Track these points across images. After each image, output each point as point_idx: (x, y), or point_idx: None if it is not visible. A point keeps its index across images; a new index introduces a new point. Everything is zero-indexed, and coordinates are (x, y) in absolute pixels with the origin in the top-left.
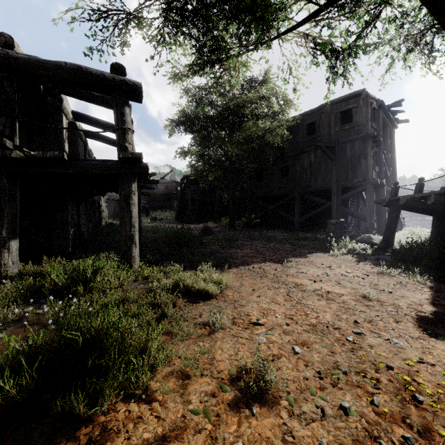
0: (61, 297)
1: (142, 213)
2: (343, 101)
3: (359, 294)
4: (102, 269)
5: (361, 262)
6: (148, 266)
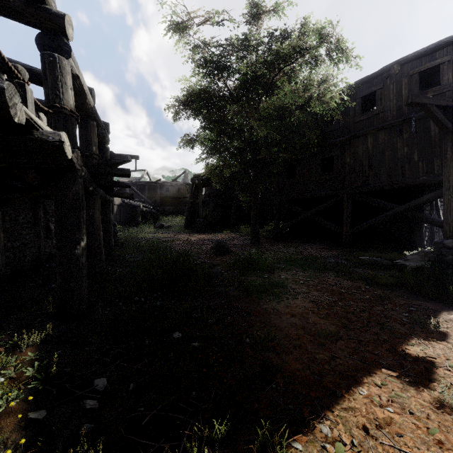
0: None
1: (148, 220)
2: (424, 55)
3: None
4: None
5: None
6: None
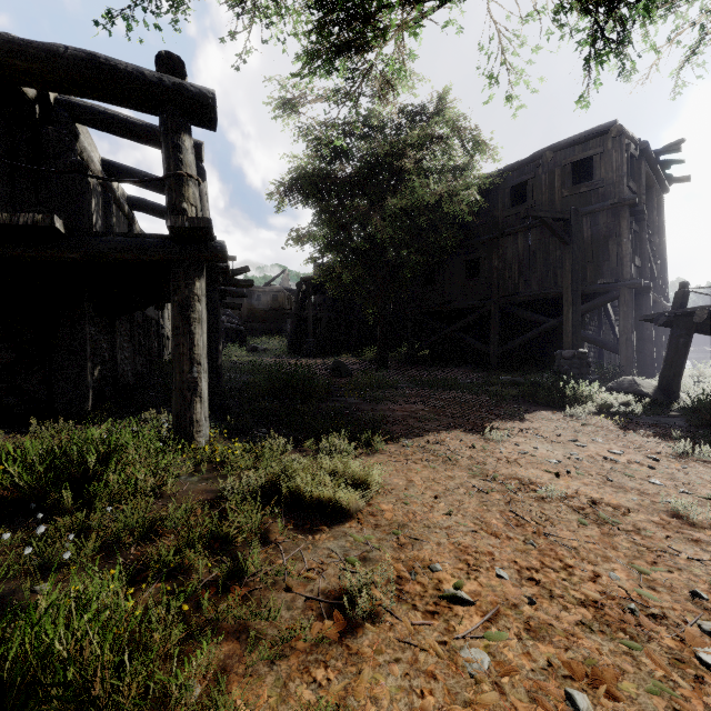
0: (27, 515)
1: (235, 341)
2: (577, 143)
3: (662, 508)
4: (123, 451)
5: (631, 431)
6: (224, 440)
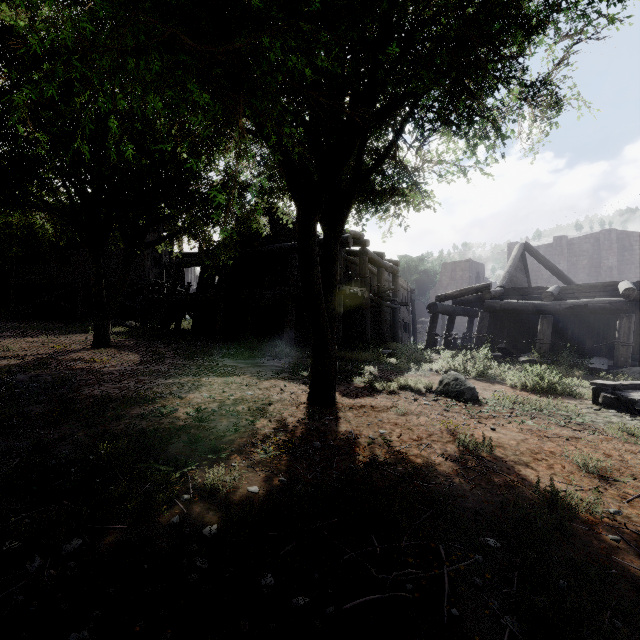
0: None
1: None
2: None
3: (78, 342)
4: None
5: None
6: None
